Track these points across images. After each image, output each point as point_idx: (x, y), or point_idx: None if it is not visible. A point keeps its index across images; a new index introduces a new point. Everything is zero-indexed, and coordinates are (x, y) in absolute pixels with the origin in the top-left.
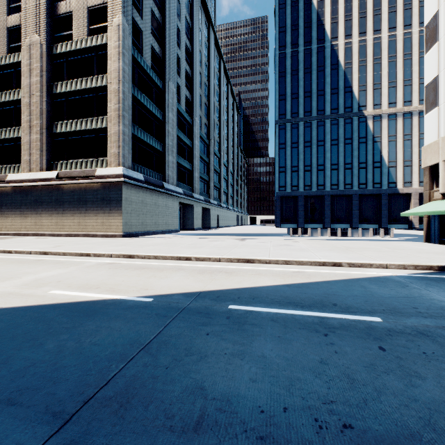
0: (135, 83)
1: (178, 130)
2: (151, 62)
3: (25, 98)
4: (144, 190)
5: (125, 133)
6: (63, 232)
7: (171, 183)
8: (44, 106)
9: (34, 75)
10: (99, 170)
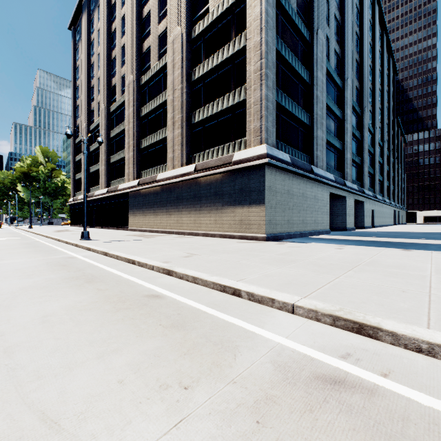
0: (278, 35)
1: (326, 96)
2: (296, 7)
3: (169, 96)
4: (290, 177)
5: (268, 98)
6: (200, 231)
7: (320, 167)
8: (184, 97)
9: (176, 69)
10: (237, 153)
